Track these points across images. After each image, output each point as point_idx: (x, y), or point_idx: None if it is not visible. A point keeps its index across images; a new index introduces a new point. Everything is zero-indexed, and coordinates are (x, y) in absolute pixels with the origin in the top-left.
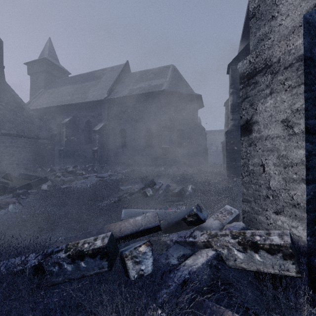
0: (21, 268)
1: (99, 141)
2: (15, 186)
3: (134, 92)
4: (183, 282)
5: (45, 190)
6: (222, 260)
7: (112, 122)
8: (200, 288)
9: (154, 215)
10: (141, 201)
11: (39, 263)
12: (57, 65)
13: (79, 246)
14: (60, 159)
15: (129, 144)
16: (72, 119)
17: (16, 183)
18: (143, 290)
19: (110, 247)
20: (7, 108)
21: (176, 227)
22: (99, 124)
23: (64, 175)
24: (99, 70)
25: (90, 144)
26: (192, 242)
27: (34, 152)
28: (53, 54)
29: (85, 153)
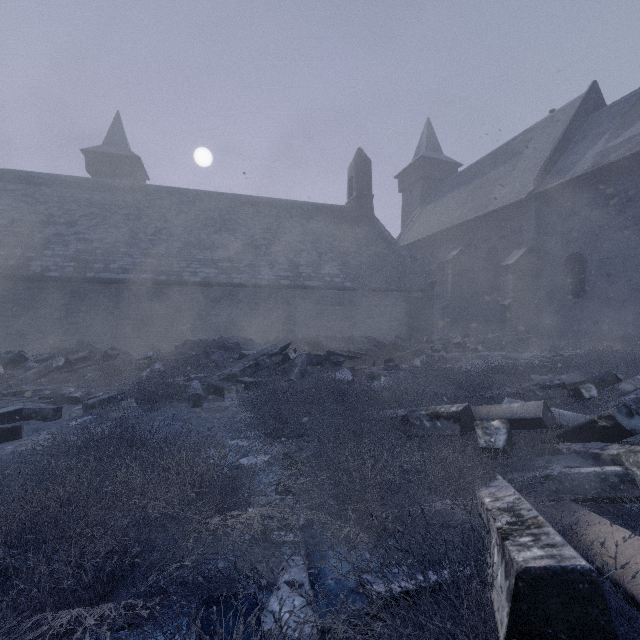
0: (394, 414)
1: (515, 286)
2: (386, 358)
3: (608, 156)
4: (546, 476)
5: (417, 365)
6: (632, 483)
7: (547, 241)
8: (571, 492)
9: (537, 405)
10: (567, 405)
11: (406, 415)
12: (438, 161)
13: (436, 409)
14: (443, 323)
15: (594, 289)
16: (462, 251)
17: (386, 354)
18: (497, 469)
19: (465, 416)
20: (376, 253)
21: (581, 434)
22: (515, 252)
23: (446, 349)
24: (519, 135)
25: (495, 295)
26: (595, 453)
27: (406, 312)
28: (433, 143)
29: (486, 312)
